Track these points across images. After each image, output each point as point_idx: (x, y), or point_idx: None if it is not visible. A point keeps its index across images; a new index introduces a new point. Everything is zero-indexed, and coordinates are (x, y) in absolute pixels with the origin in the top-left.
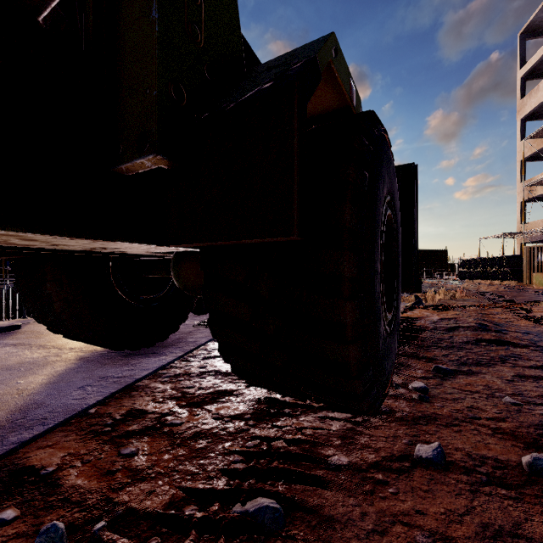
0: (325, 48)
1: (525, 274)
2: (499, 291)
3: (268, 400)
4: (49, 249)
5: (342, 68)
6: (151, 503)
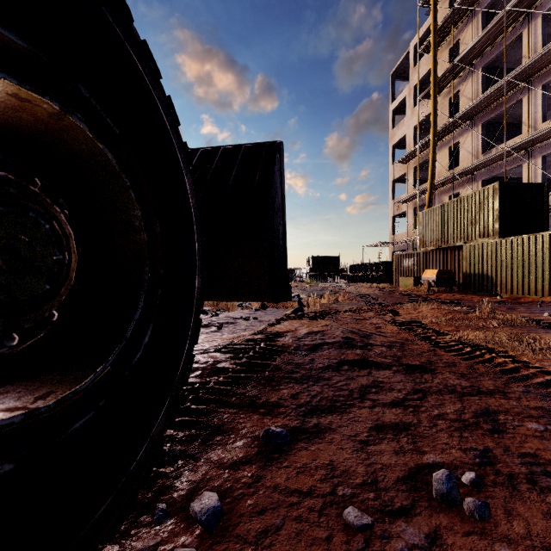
0: None
1: (395, 278)
2: (375, 293)
3: None
4: None
5: None
6: None
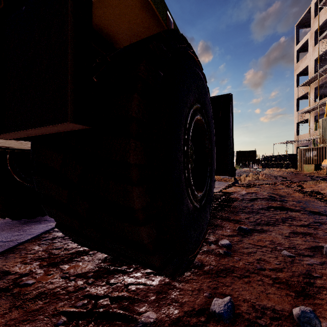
0: None
1: (299, 165)
2: (284, 175)
3: (112, 259)
4: None
5: None
6: None
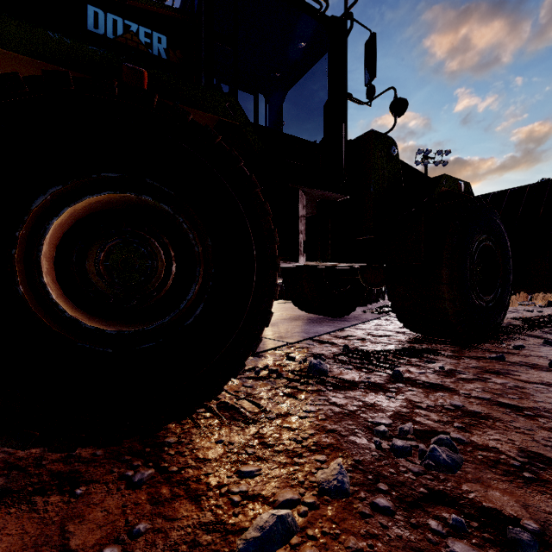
0: (438, 187)
1: None
2: None
3: (415, 339)
4: (310, 265)
5: (451, 183)
6: (371, 350)
